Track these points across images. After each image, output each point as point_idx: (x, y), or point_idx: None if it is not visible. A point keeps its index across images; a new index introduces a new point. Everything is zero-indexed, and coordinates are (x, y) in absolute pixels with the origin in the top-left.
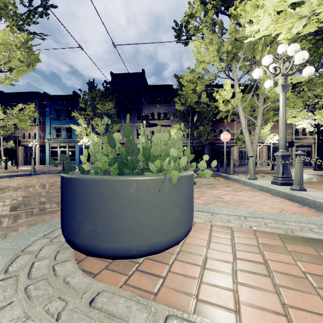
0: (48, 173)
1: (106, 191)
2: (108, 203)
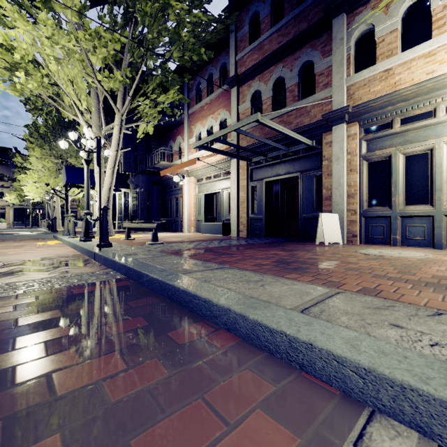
0: None
1: None
2: None
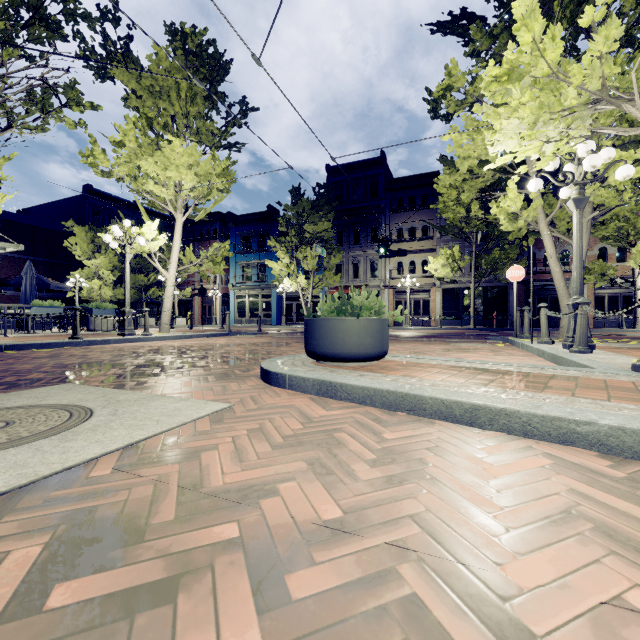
0: (244, 334)
1: (330, 324)
2: (331, 330)
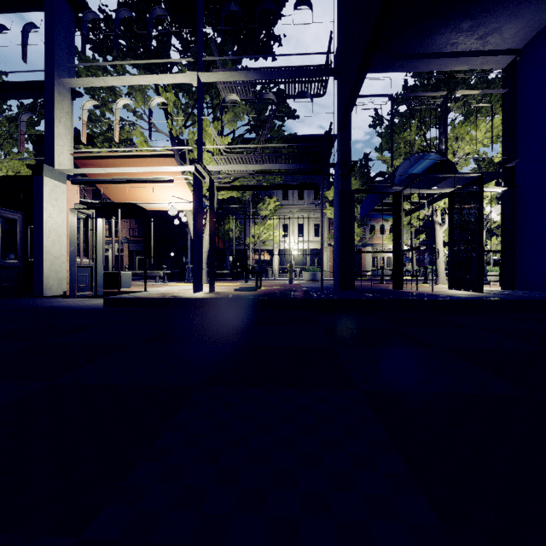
0: None
1: None
2: None
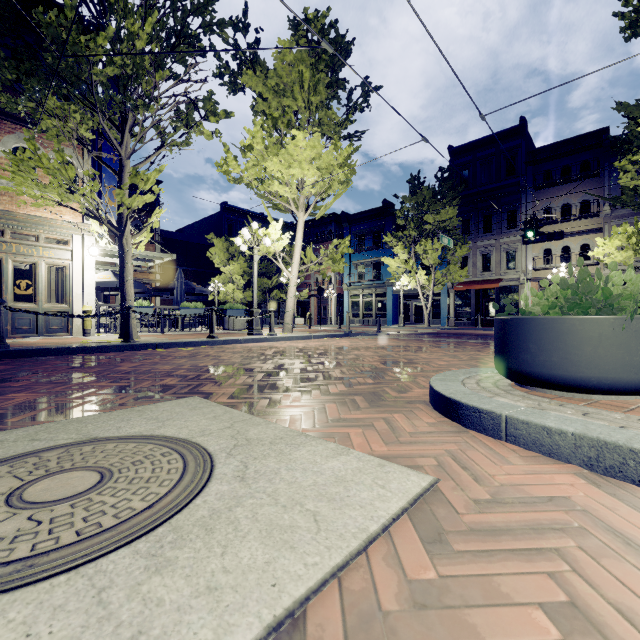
0: (364, 335)
1: (563, 327)
2: (565, 337)
